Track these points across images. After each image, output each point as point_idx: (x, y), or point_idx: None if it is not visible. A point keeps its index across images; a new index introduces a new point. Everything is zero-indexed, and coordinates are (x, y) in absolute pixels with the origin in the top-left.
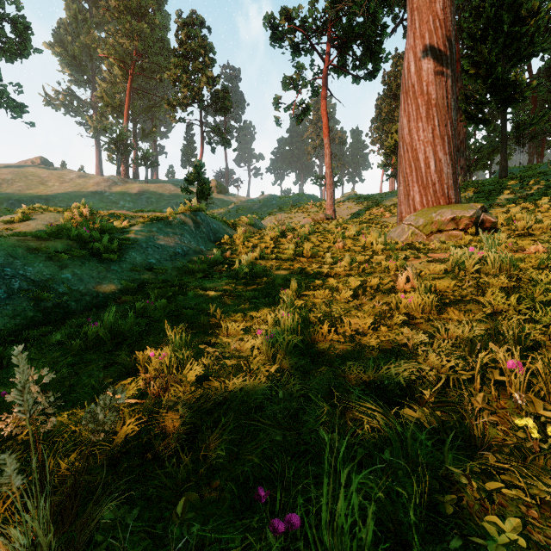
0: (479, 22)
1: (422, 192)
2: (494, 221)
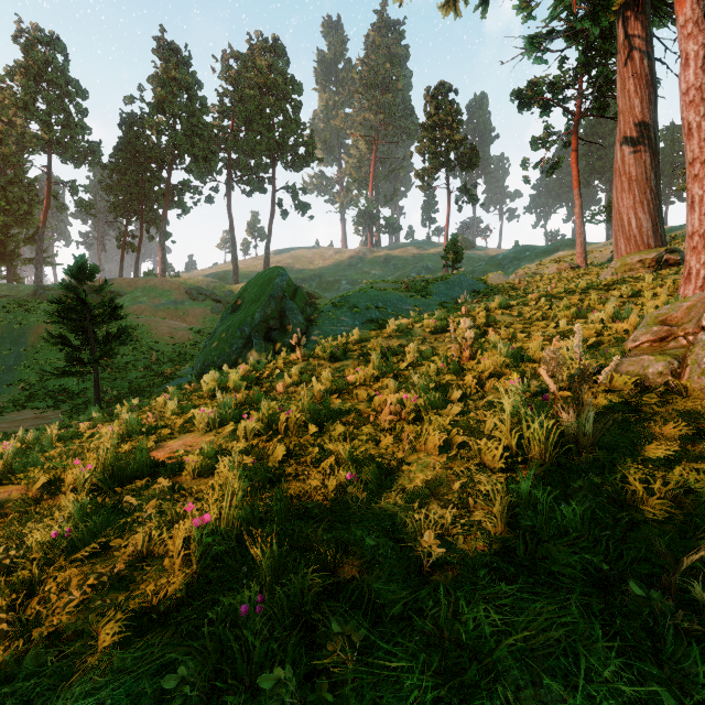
0: None
1: (626, 243)
2: (676, 259)
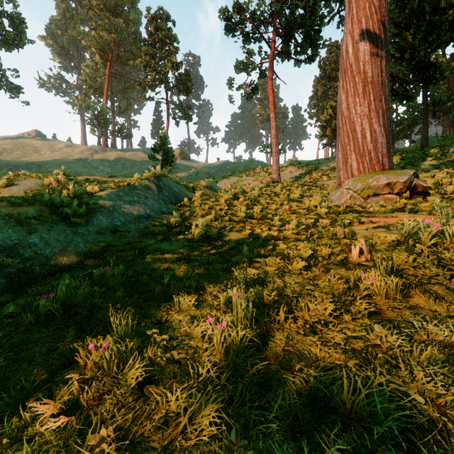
0: (401, 15)
1: (359, 160)
2: (425, 186)
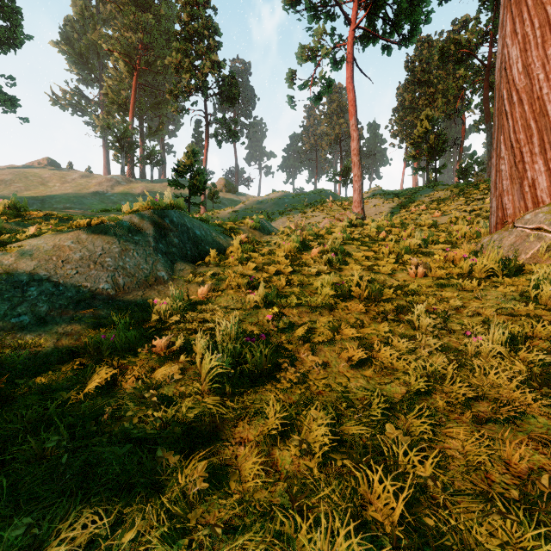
0: None
1: None
2: None
